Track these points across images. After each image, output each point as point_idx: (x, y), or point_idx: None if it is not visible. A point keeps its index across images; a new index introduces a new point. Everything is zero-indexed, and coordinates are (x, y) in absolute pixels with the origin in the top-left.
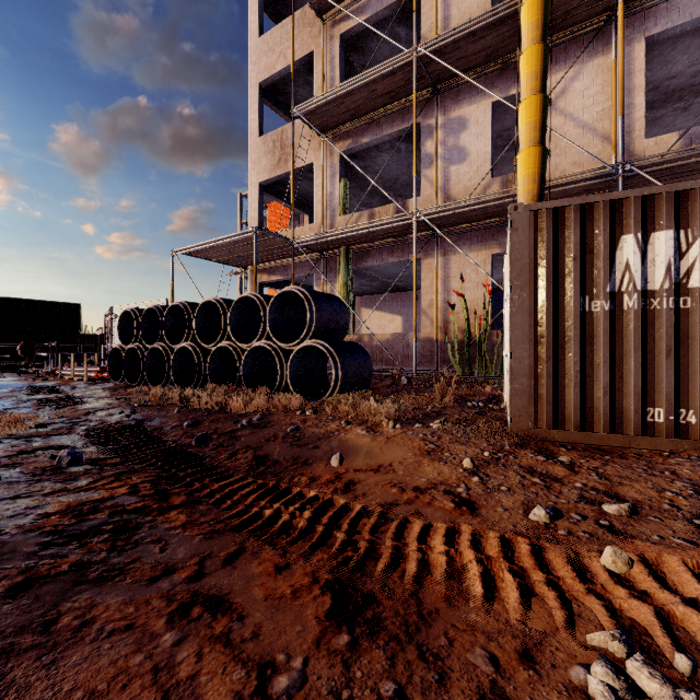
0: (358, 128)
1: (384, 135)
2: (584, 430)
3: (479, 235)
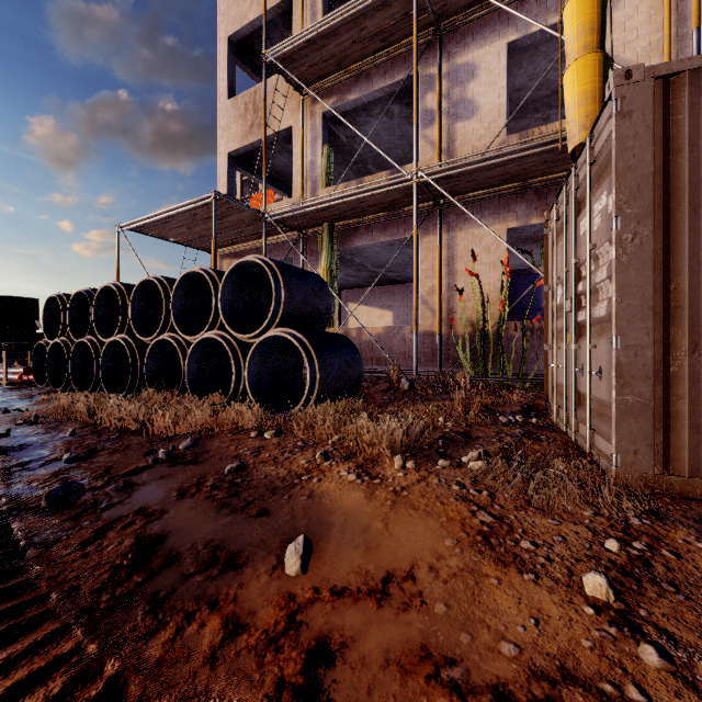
0: (344, 83)
1: (375, 89)
2: None
3: (491, 206)
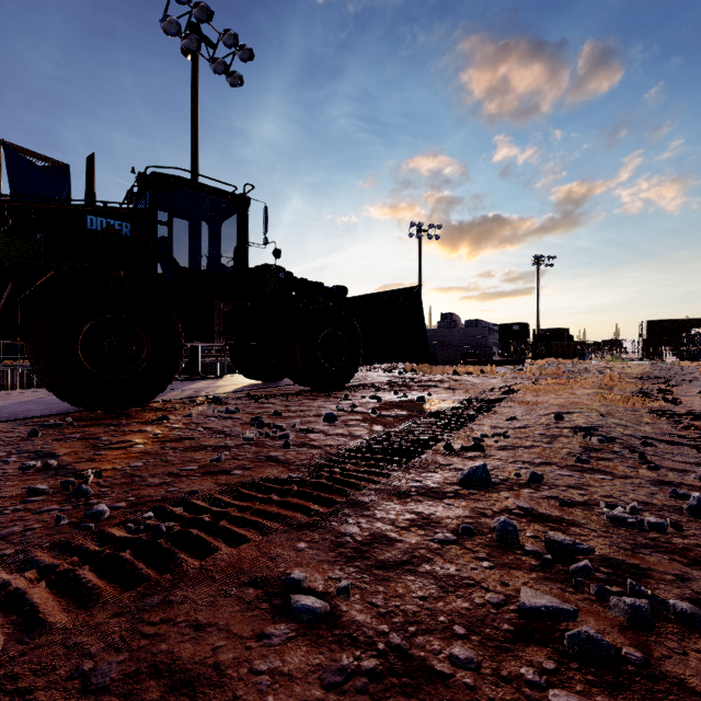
0: None
1: None
2: None
3: None
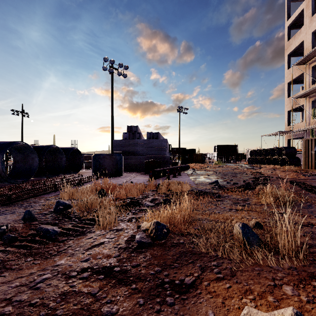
0: None
1: None
2: (311, 169)
3: None
